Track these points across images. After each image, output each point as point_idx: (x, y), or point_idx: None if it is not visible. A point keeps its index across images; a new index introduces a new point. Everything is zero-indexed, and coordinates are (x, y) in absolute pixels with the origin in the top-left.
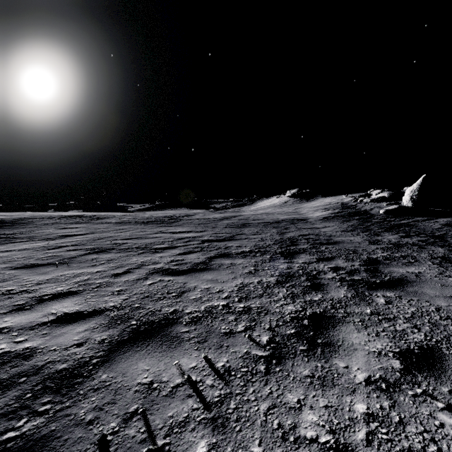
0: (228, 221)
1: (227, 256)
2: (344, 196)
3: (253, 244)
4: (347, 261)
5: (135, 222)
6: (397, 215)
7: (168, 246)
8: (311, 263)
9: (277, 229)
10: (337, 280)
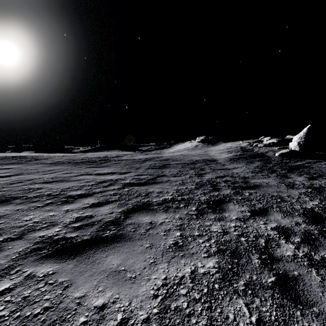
0: (151, 162)
1: (147, 207)
2: (241, 142)
3: (175, 189)
4: (285, 215)
5: (68, 162)
6: (290, 158)
7: (84, 193)
8: (247, 219)
9: (195, 170)
10: (306, 264)
